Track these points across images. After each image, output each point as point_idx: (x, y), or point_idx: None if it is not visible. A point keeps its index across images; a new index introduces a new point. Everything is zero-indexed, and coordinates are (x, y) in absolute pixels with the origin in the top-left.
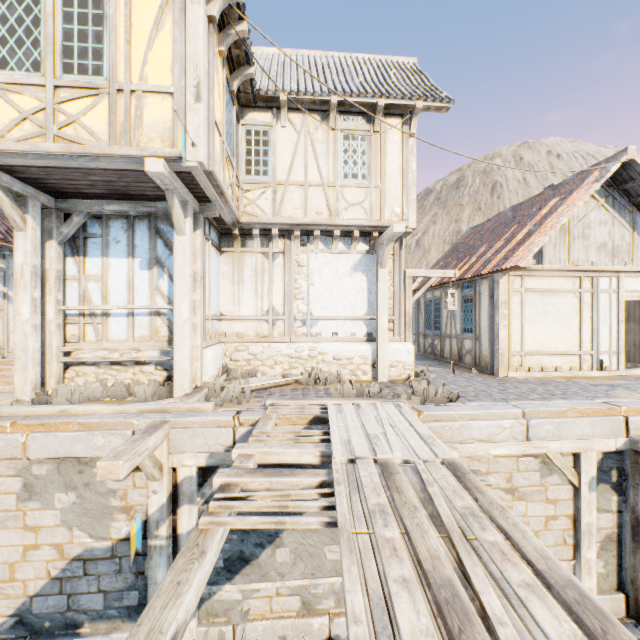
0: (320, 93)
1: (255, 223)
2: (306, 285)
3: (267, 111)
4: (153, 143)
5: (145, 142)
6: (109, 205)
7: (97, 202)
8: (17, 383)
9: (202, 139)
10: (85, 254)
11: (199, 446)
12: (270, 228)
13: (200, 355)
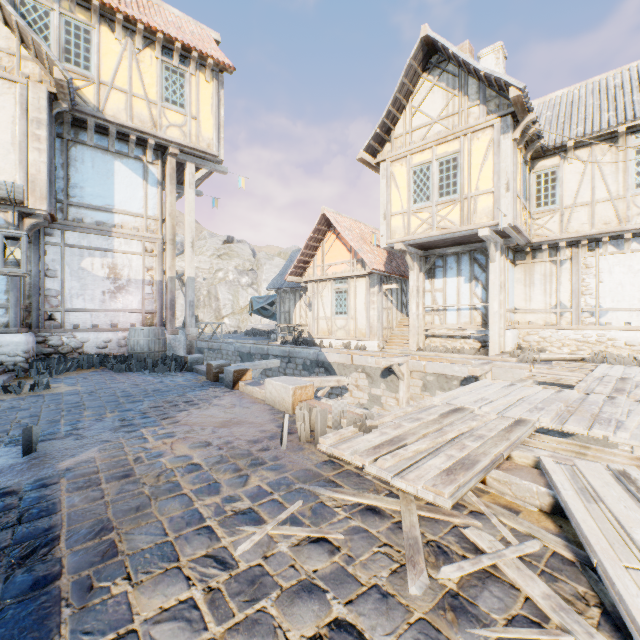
0: (606, 128)
1: (543, 241)
2: (594, 283)
3: (554, 156)
4: (482, 220)
5: (477, 220)
6: (449, 250)
7: (443, 249)
8: (410, 342)
9: (509, 211)
10: (434, 277)
11: (508, 378)
12: (557, 242)
13: (503, 333)
